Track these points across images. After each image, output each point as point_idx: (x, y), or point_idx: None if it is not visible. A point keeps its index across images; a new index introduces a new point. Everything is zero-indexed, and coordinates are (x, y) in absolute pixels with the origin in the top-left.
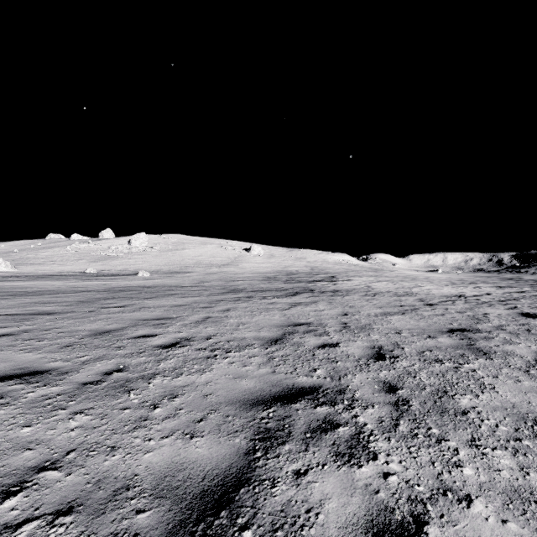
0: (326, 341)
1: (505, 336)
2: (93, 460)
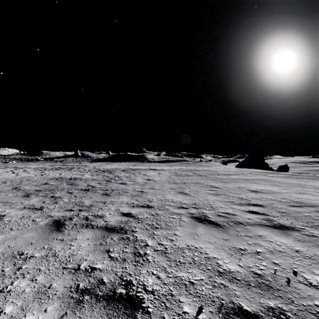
0: (33, 177)
1: (50, 174)
2: (56, 180)
